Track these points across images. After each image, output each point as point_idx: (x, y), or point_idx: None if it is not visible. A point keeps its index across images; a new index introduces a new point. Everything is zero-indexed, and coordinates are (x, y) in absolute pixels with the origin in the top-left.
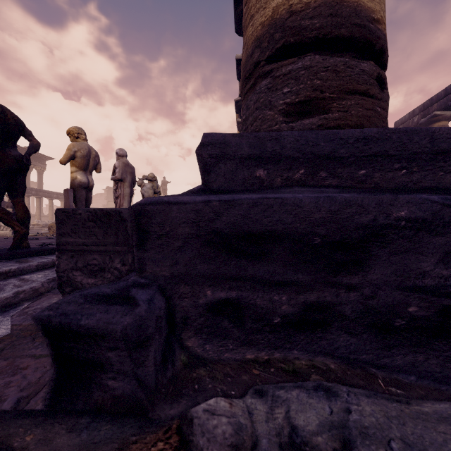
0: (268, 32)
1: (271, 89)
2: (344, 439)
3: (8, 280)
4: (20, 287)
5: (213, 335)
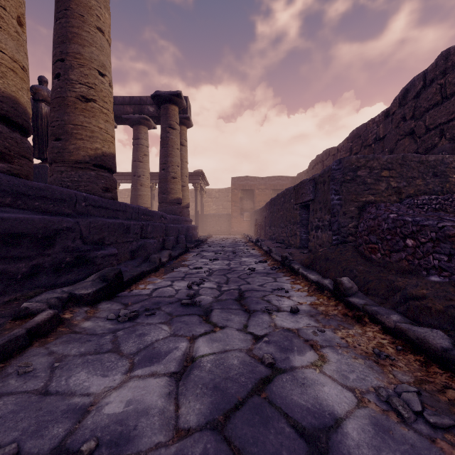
0: None
1: None
2: (69, 293)
3: None
4: None
5: None
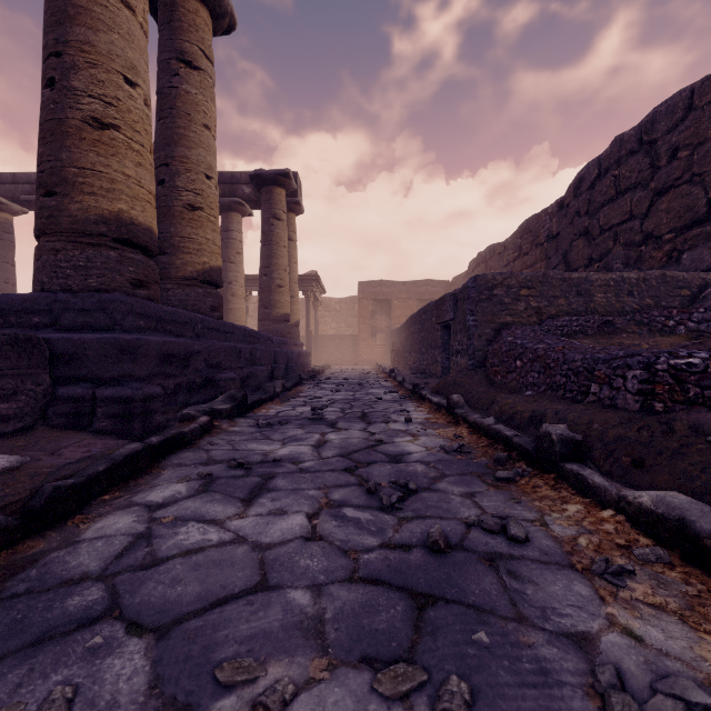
0: (116, 222)
1: (120, 262)
2: (209, 408)
3: None
4: None
5: None
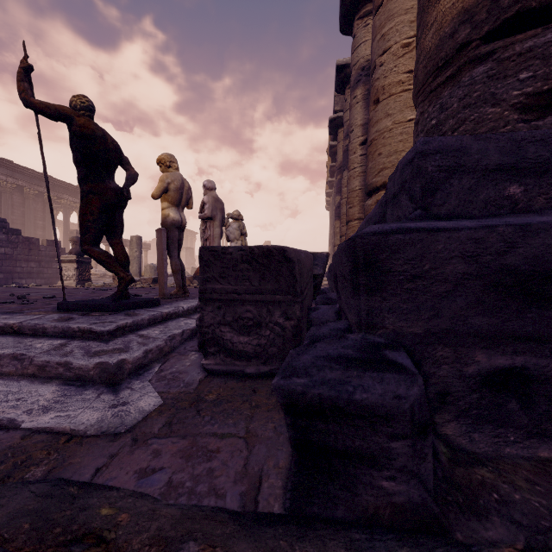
0: None
1: (495, 77)
2: None
3: (127, 336)
4: (146, 345)
5: (478, 420)
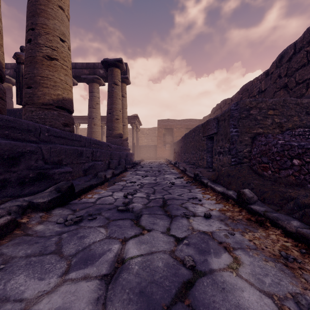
0: None
1: None
2: (29, 201)
3: None
4: None
5: None
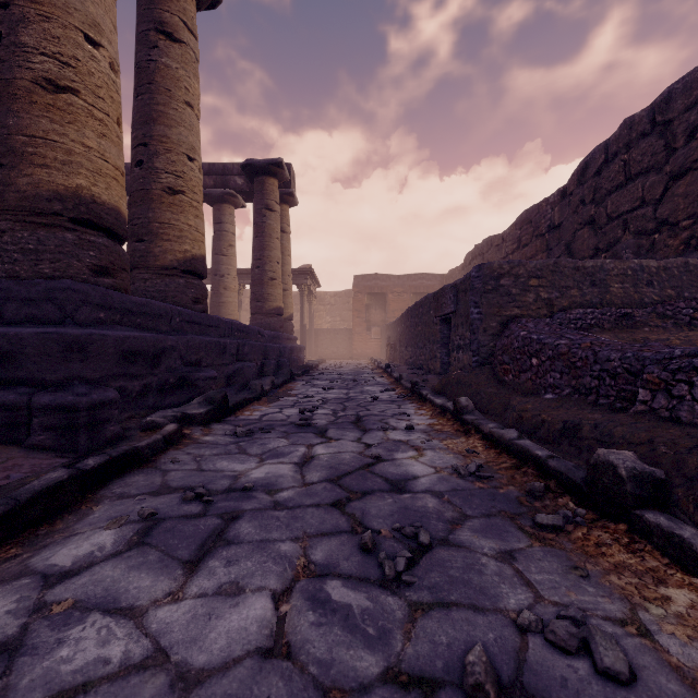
0: (74, 200)
1: (78, 246)
2: (181, 413)
3: None
4: None
5: None
